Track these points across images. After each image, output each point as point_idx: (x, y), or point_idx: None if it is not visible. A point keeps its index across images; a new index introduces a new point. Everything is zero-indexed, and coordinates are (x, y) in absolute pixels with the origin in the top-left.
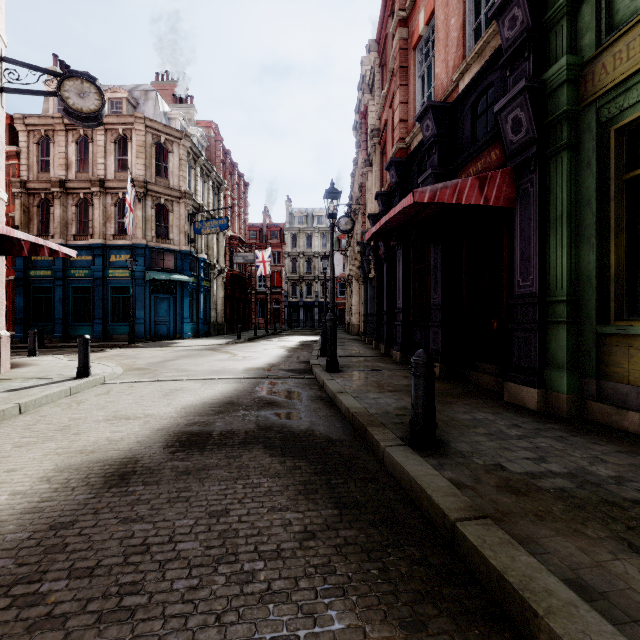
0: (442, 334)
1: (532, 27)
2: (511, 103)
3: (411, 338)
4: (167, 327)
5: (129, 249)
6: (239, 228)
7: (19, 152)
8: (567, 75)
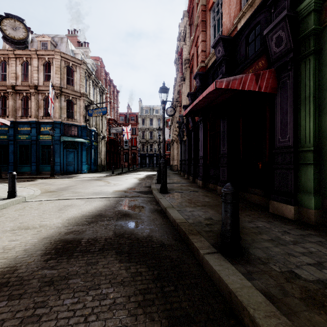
0: (227, 171)
1: None
2: (275, 27)
3: (208, 173)
4: (73, 167)
5: (51, 124)
6: (114, 114)
7: None
8: (314, 6)
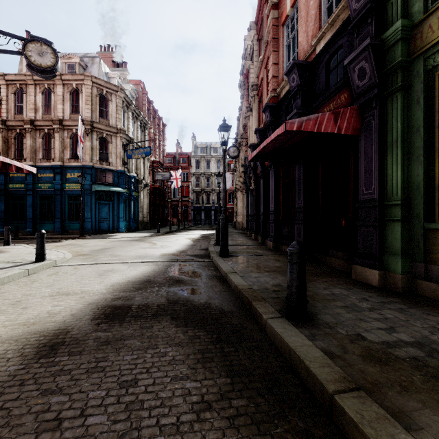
0: (304, 229)
1: None
2: (358, 57)
3: (281, 232)
4: (107, 224)
5: (80, 169)
6: (159, 155)
7: (1, 99)
8: (401, 34)
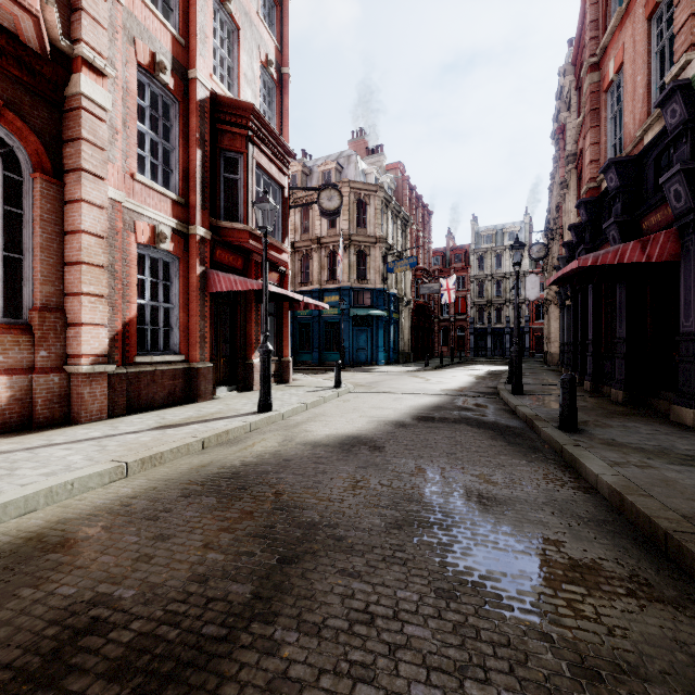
0: (626, 365)
1: (689, 119)
2: (671, 179)
3: (602, 368)
4: (365, 355)
5: (337, 291)
6: (423, 258)
7: None
8: None
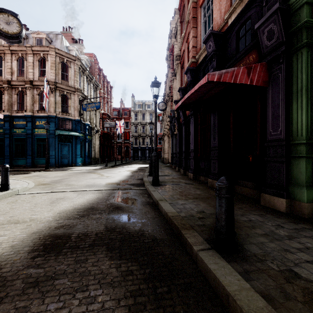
0: (218, 164)
1: None
2: (267, 21)
3: (199, 166)
4: (67, 160)
5: (46, 118)
6: (107, 109)
7: None
8: None
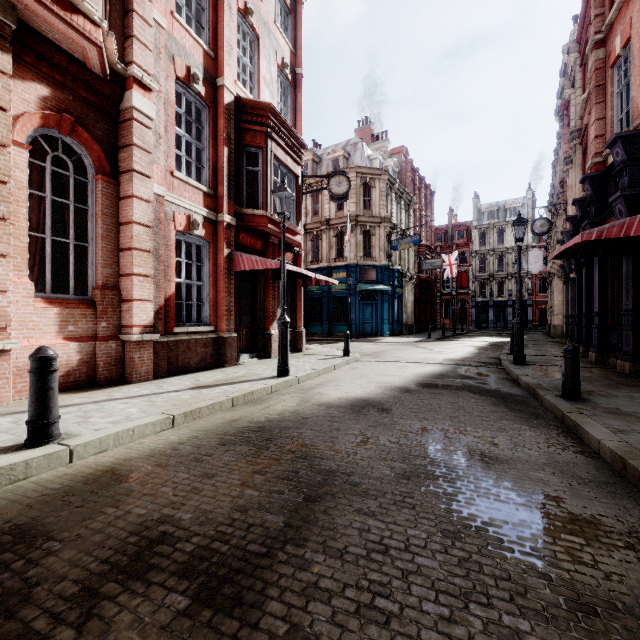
0: (633, 337)
1: None
2: None
3: (608, 340)
4: (371, 327)
5: (345, 268)
6: (426, 236)
7: None
8: None
